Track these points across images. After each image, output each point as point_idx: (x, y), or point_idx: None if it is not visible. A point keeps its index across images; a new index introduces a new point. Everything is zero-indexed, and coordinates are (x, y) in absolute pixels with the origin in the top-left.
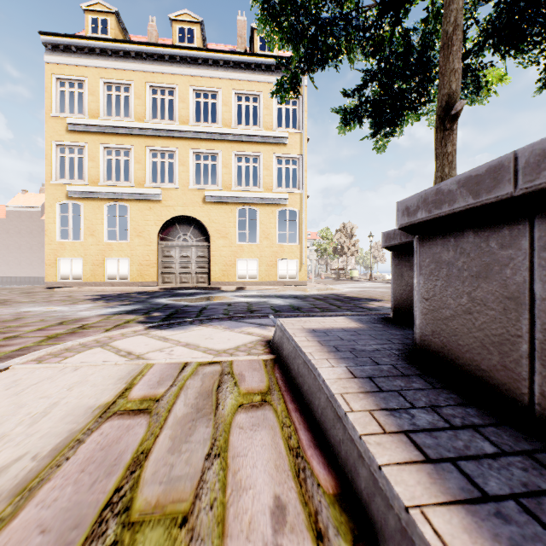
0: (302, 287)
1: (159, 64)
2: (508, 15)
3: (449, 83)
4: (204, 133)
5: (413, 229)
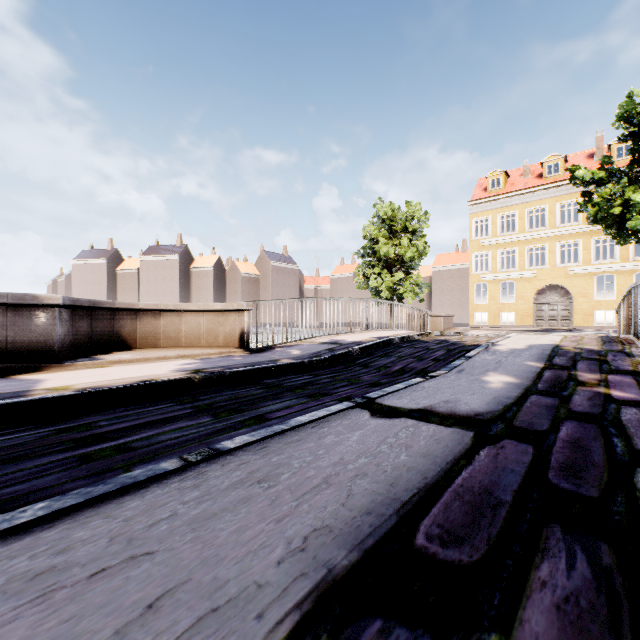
0: None
1: (534, 196)
2: None
3: None
4: (567, 231)
5: None
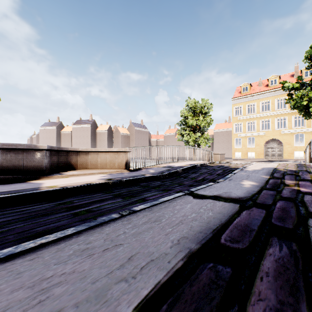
0: None
1: (264, 95)
2: None
3: None
4: (280, 112)
5: None
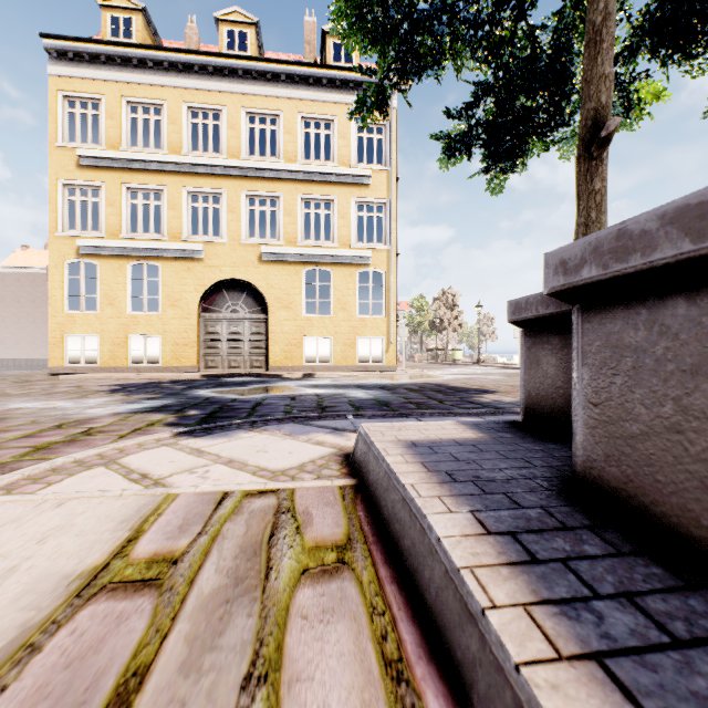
0: (390, 373)
1: (201, 78)
2: (673, 5)
3: (596, 93)
4: (260, 170)
5: (572, 294)
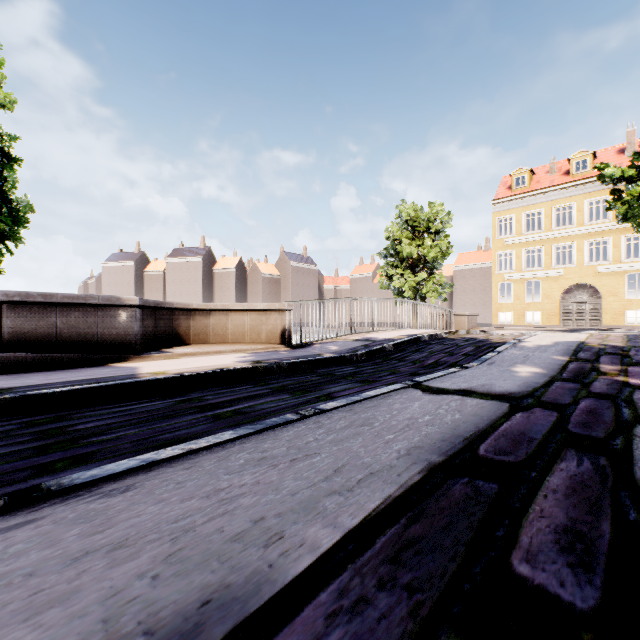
0: None
1: (561, 193)
2: None
3: None
4: (596, 228)
5: None
